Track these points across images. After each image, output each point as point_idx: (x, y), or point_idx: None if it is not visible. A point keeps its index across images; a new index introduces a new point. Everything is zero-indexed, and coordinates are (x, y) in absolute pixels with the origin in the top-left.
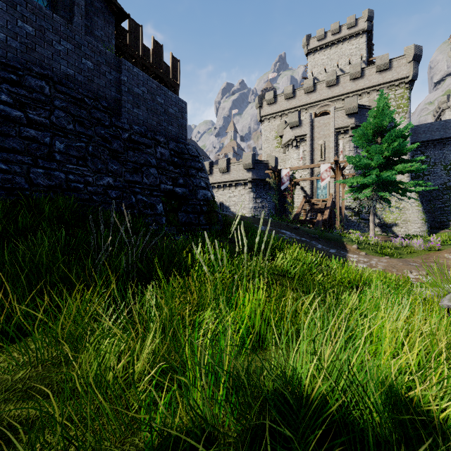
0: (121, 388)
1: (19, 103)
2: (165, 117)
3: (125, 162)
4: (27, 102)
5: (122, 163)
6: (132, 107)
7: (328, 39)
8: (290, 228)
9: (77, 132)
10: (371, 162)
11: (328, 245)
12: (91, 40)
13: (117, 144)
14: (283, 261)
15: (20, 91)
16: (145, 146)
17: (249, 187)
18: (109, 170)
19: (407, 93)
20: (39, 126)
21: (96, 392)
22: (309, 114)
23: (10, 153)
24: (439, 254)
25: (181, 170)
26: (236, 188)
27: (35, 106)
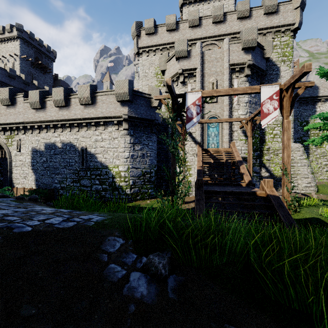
0: None
1: None
2: None
3: None
4: None
5: None
6: None
7: None
8: None
9: None
10: None
11: None
12: None
13: None
14: None
15: None
16: None
17: (124, 128)
18: None
19: (292, 41)
20: None
21: None
22: (200, 44)
23: None
24: None
25: None
26: (105, 128)
27: None
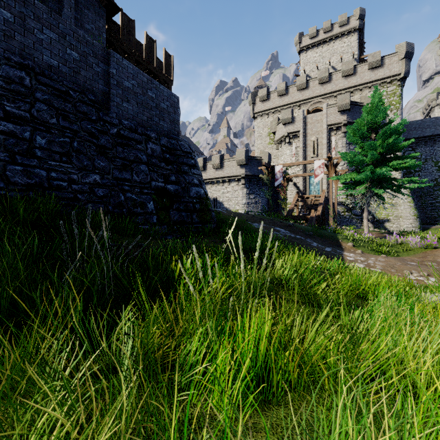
0: None
1: None
2: (157, 112)
3: (114, 158)
4: (5, 94)
5: (111, 160)
6: (122, 101)
7: (320, 37)
8: (284, 225)
9: (60, 126)
10: (366, 158)
11: (323, 243)
12: (77, 29)
13: (105, 140)
14: (283, 268)
15: None
16: (135, 141)
17: (242, 183)
18: (96, 167)
19: (399, 90)
20: (17, 120)
21: None
22: (302, 111)
23: None
24: (436, 252)
25: (173, 167)
26: (229, 184)
27: (14, 98)
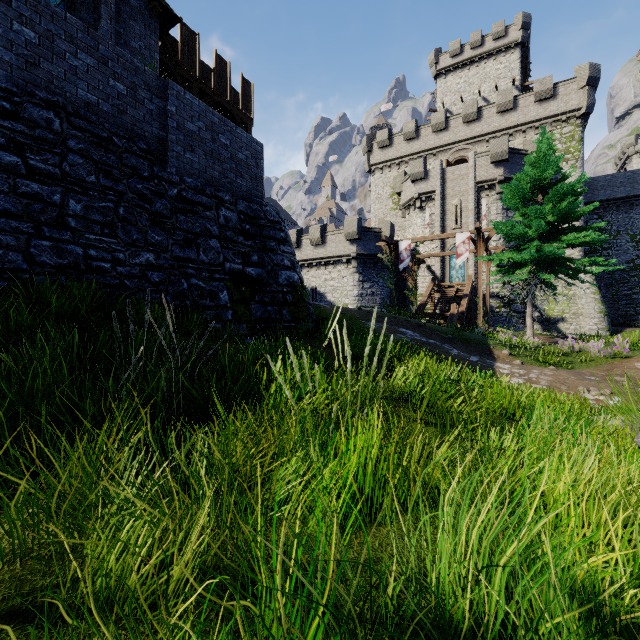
0: (142, 611)
1: (14, 144)
2: (232, 165)
3: (173, 230)
4: (27, 142)
5: (169, 232)
6: (184, 150)
7: (466, 55)
8: (413, 326)
9: (101, 186)
10: (529, 230)
11: (467, 350)
12: (122, 52)
13: (161, 205)
14: (405, 378)
15: (17, 126)
16: (202, 207)
17: (353, 266)
18: (149, 242)
19: (579, 132)
20: (44, 178)
21: (99, 621)
22: (439, 162)
23: (0, 217)
24: (627, 362)
25: (255, 243)
26: (335, 267)
27: (39, 149)
